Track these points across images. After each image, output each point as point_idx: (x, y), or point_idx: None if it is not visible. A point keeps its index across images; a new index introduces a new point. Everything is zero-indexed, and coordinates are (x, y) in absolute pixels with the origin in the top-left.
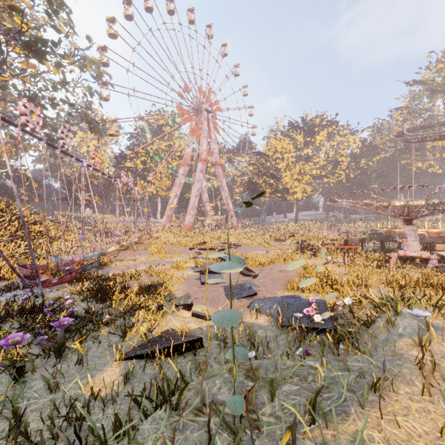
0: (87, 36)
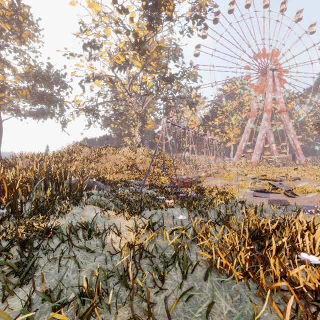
0: (190, 63)
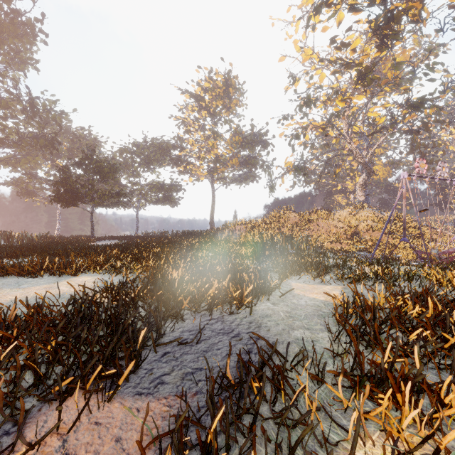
0: None
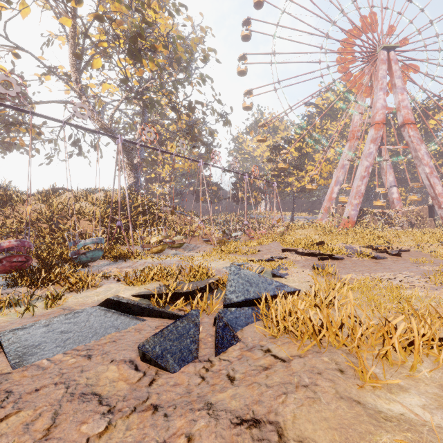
0: (169, 11)
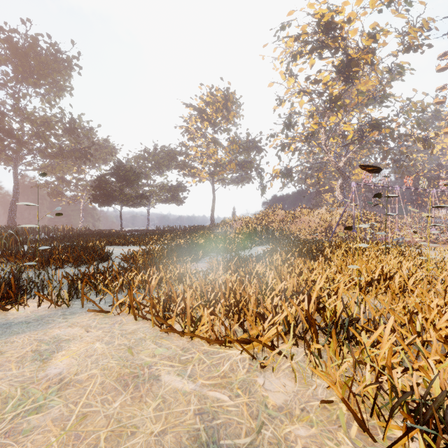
0: (407, 98)
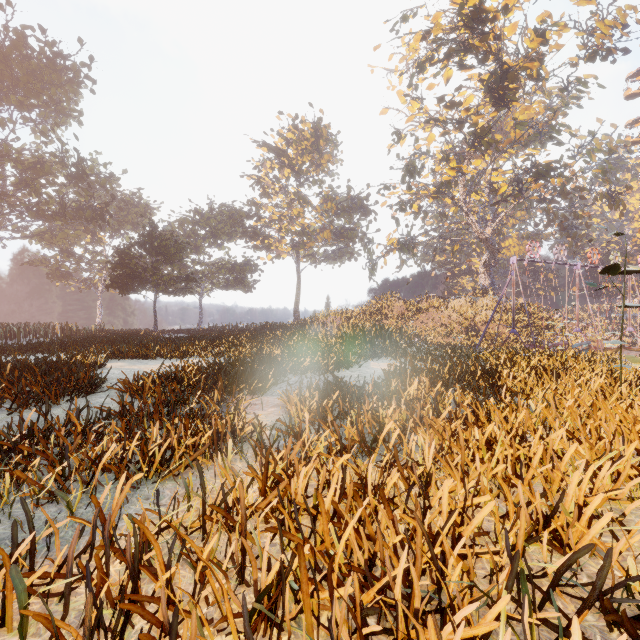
0: (589, 132)
